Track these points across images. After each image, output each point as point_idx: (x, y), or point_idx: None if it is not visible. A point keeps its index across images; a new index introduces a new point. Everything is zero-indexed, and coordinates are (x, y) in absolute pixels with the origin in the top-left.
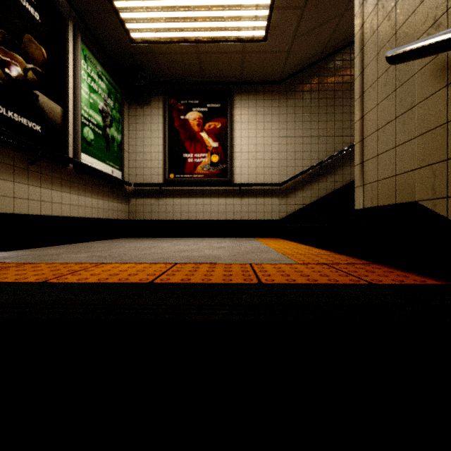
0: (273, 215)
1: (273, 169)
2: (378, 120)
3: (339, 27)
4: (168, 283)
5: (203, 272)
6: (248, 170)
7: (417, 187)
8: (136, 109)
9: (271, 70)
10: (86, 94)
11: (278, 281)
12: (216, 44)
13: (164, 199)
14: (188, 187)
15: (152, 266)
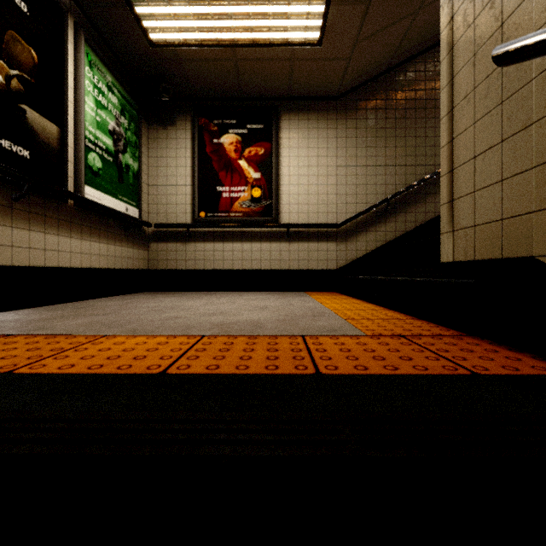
0: (329, 263)
1: (330, 206)
2: (476, 145)
3: (412, 29)
4: (188, 374)
5: (238, 352)
6: (298, 208)
7: (536, 237)
8: (157, 130)
9: (327, 83)
10: (91, 110)
11: (344, 370)
12: (258, 48)
13: (193, 244)
14: (223, 229)
15: (170, 341)
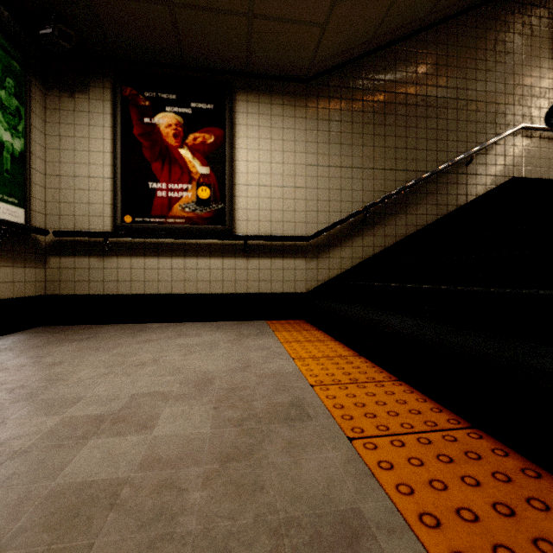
0: (296, 285)
1: (298, 214)
2: None
3: (398, 2)
4: None
5: None
6: (258, 215)
7: None
8: (60, 98)
9: (295, 58)
10: None
11: None
12: None
13: (114, 259)
14: (158, 239)
15: None
